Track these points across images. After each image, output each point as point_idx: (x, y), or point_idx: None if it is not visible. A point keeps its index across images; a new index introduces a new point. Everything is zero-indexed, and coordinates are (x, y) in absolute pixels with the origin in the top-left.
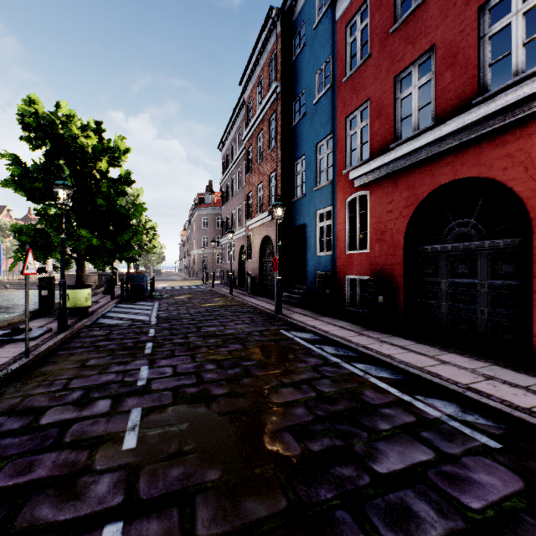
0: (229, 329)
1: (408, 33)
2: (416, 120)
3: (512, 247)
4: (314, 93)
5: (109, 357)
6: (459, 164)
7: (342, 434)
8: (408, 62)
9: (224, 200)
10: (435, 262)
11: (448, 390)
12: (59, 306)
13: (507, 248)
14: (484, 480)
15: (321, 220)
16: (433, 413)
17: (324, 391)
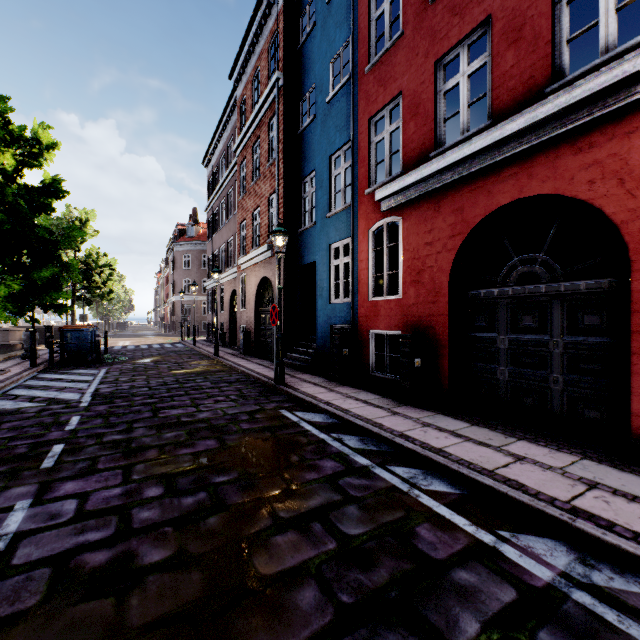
0: (203, 411)
1: (454, 0)
2: (465, 119)
3: (599, 291)
4: (327, 88)
5: None
6: (526, 177)
7: None
8: (454, 40)
9: (210, 232)
10: (491, 312)
11: (545, 516)
12: None
13: (592, 292)
14: None
15: (336, 257)
16: (539, 572)
17: (351, 535)
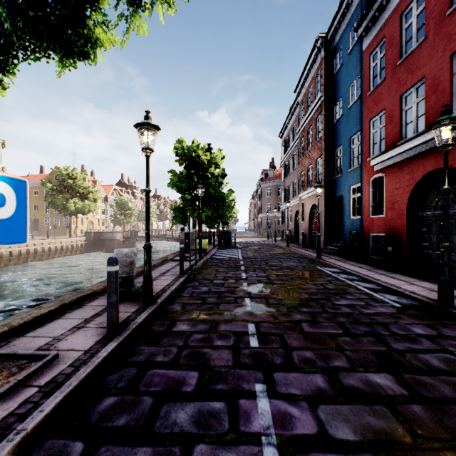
0: (284, 264)
1: (409, 66)
2: (415, 126)
3: None
4: (348, 100)
5: (226, 269)
6: (439, 158)
7: (328, 296)
8: (409, 86)
9: (283, 176)
10: (429, 224)
11: (398, 292)
12: (199, 246)
13: None
14: (379, 309)
15: (354, 193)
16: (380, 297)
17: (328, 287)
